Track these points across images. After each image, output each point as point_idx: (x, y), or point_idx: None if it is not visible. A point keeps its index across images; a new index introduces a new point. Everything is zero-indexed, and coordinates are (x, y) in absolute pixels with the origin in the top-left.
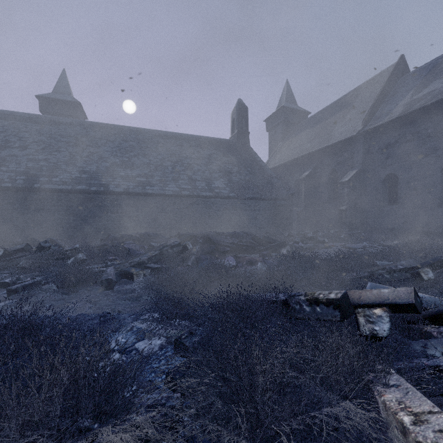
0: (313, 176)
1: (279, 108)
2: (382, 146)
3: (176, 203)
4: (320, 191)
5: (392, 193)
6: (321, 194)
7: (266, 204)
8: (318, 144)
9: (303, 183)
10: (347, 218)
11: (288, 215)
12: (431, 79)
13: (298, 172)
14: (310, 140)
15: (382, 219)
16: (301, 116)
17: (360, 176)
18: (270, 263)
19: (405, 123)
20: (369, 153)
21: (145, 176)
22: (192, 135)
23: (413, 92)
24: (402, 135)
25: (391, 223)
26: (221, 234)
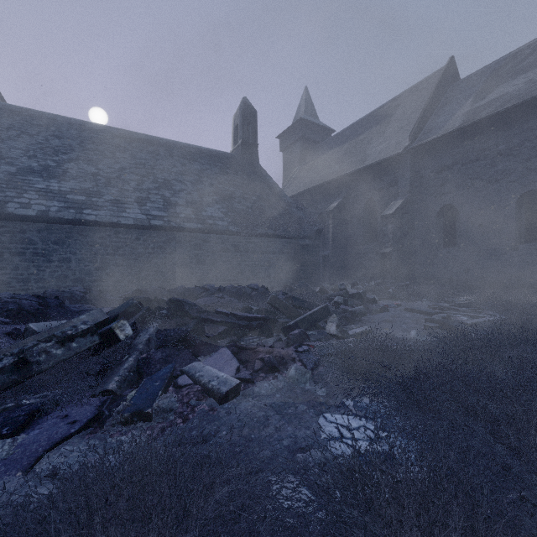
0: (343, 209)
1: (296, 120)
2: (436, 168)
3: (141, 240)
4: (352, 228)
5: (448, 231)
6: (354, 232)
7: (283, 244)
8: (350, 166)
9: (331, 217)
10: (392, 264)
11: (315, 260)
12: (496, 83)
13: (323, 202)
14: (338, 161)
15: (436, 265)
16: (324, 134)
17: (407, 209)
18: (314, 364)
19: (467, 137)
20: (418, 177)
21: (86, 192)
22: (174, 141)
23: (473, 99)
24: (463, 153)
25: (448, 272)
26: (213, 291)
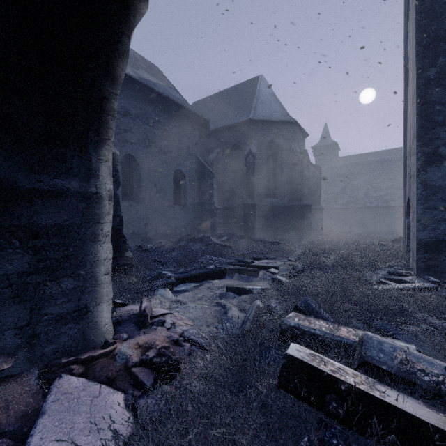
0: None
1: None
2: None
3: None
4: None
5: None
6: None
7: None
8: None
9: None
10: None
11: None
12: None
13: None
14: None
15: None
16: None
17: None
18: None
19: None
20: None
21: (389, 195)
22: None
23: None
24: None
25: None
26: None
